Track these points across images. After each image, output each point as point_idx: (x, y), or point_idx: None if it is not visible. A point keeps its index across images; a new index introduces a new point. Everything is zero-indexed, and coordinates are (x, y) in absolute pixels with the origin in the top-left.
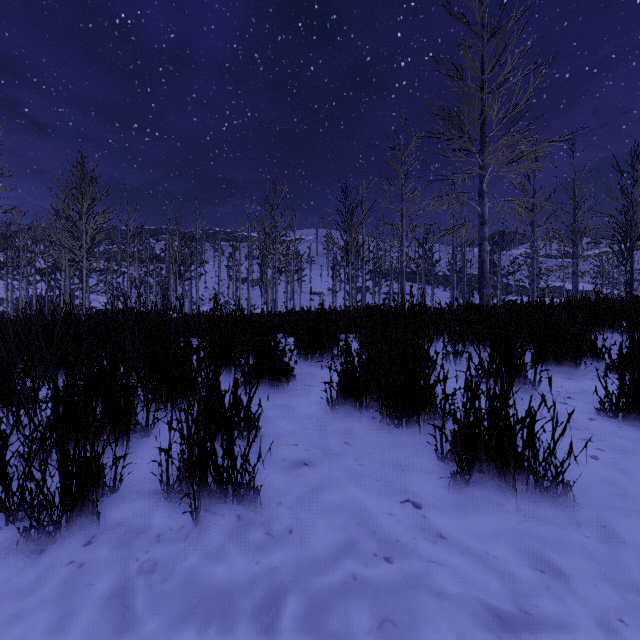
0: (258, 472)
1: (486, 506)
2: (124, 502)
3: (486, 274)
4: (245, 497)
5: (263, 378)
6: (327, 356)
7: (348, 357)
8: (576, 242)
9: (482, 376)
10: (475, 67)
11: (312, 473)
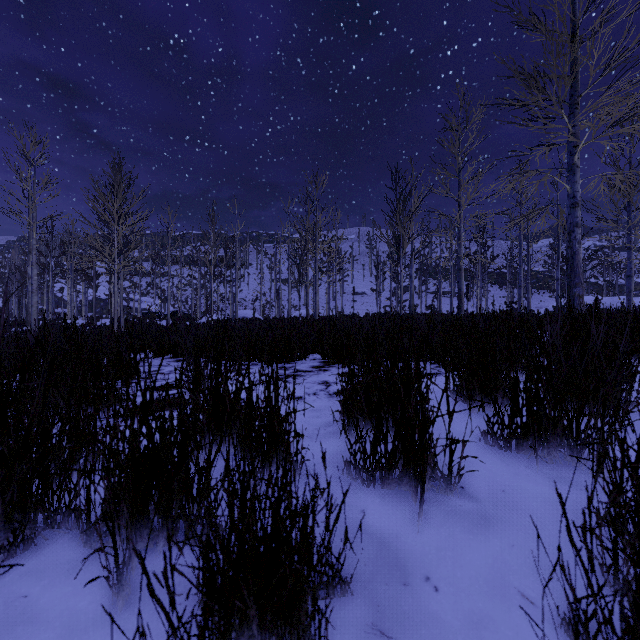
0: None
1: None
2: None
3: (578, 269)
4: None
5: (240, 625)
6: None
7: None
8: None
9: None
10: (565, 7)
11: None
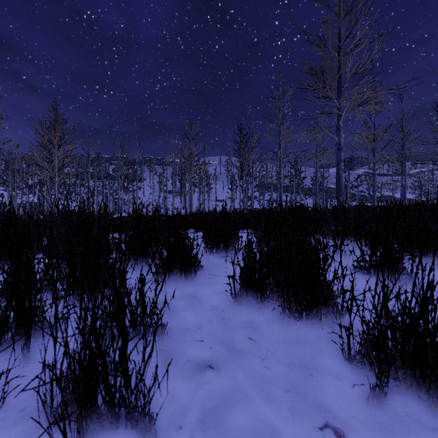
0: (160, 378)
1: (418, 433)
2: (0, 427)
3: (342, 186)
4: (139, 423)
5: (174, 269)
6: (229, 248)
7: (249, 252)
8: (404, 163)
9: (363, 267)
10: (334, 37)
11: (217, 380)
